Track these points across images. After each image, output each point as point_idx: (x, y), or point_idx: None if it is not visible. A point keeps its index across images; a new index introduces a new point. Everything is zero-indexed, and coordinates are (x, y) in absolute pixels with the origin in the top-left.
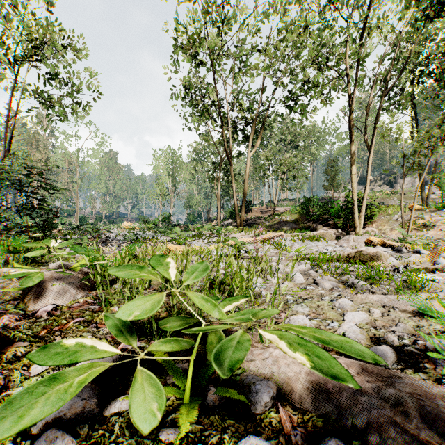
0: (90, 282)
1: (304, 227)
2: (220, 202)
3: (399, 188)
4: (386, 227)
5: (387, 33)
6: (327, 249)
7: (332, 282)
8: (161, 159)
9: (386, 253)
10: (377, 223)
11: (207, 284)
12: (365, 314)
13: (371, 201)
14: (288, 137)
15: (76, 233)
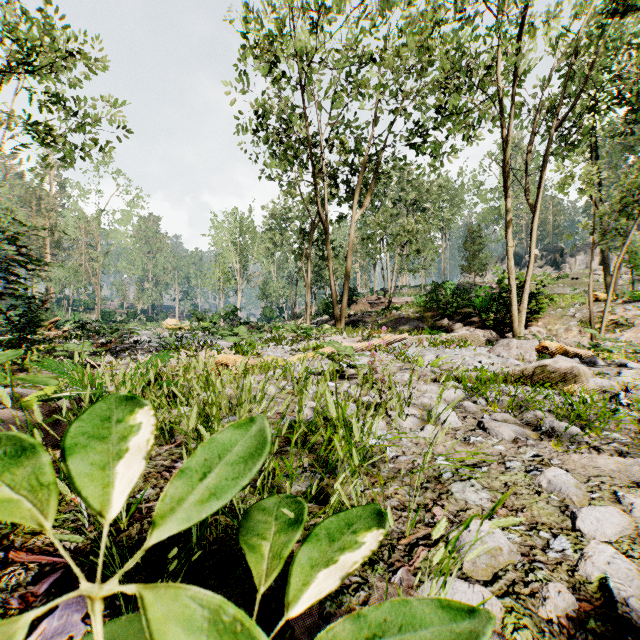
0: (56, 430)
1: (436, 327)
2: (309, 290)
3: (568, 270)
4: (558, 325)
5: (560, 35)
6: (481, 362)
7: (514, 427)
8: (224, 227)
9: (586, 369)
10: (544, 320)
11: (275, 447)
12: (621, 515)
13: (537, 288)
14: (409, 195)
15: (80, 336)
